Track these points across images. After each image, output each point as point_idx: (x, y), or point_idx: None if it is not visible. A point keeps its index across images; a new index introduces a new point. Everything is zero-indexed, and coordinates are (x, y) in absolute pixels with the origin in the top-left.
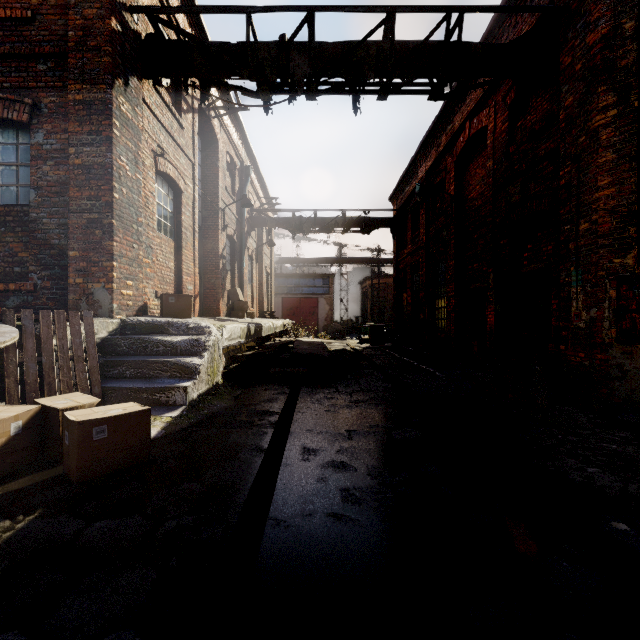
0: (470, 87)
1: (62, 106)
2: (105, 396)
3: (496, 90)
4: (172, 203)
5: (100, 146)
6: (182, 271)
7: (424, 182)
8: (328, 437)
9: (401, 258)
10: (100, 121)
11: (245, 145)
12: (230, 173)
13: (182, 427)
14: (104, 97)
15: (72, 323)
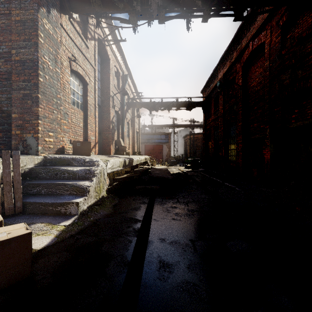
0: (259, 12)
1: (9, 25)
2: (25, 208)
3: (271, 19)
4: (82, 90)
5: (30, 48)
6: (88, 129)
7: (222, 80)
8: (177, 248)
9: (208, 123)
10: (30, 33)
11: (125, 63)
12: (117, 78)
13: (71, 234)
14: (33, 17)
15: (4, 159)
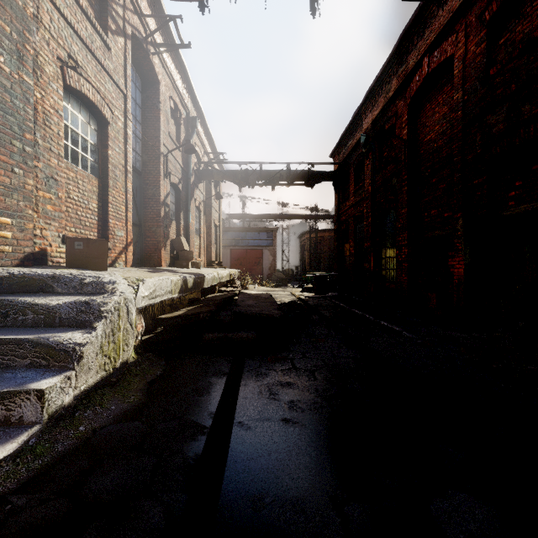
0: None
1: None
2: None
3: (467, 11)
4: (95, 134)
5: None
6: (108, 214)
7: (370, 132)
8: (300, 535)
9: (343, 210)
10: None
11: (191, 96)
12: (175, 121)
13: (2, 491)
14: None
15: None
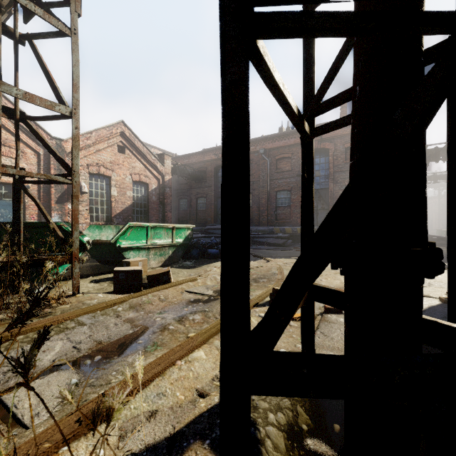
0: None
1: None
2: None
3: None
4: None
5: None
6: None
7: None
8: None
9: None
10: None
11: None
12: None
13: None
14: None
15: None
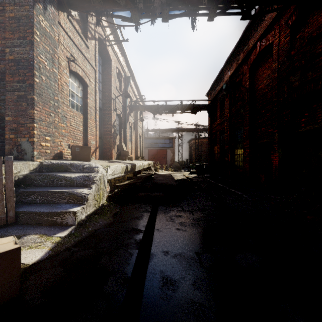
0: (268, 11)
1: (2, 22)
2: (18, 218)
3: (280, 18)
4: (81, 92)
5: (25, 47)
6: (88, 132)
7: (228, 82)
8: (182, 262)
9: (213, 127)
10: (25, 30)
11: (127, 65)
12: (119, 80)
13: (67, 246)
14: (28, 14)
15: None
